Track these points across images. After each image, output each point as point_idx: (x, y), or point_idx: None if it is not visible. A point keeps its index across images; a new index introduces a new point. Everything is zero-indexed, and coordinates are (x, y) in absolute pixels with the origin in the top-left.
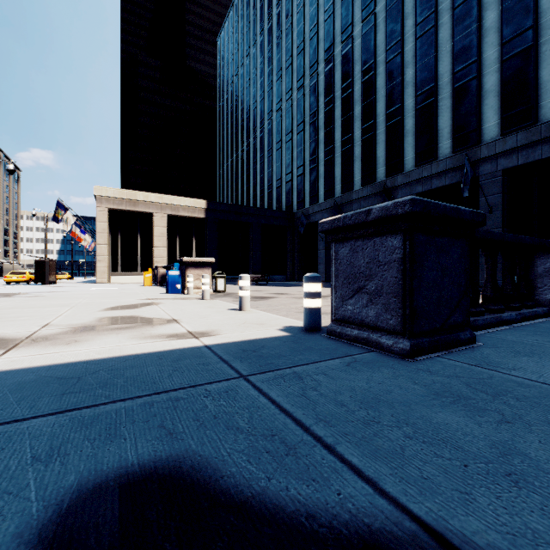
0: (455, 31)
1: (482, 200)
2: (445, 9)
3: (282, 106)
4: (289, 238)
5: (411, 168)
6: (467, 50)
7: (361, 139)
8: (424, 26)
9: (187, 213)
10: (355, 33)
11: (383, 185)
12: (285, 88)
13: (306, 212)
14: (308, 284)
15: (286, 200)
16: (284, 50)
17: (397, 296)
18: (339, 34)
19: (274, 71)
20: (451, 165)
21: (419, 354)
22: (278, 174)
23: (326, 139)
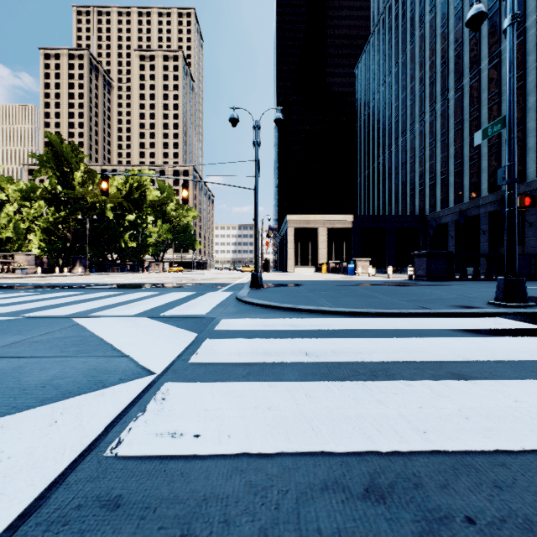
0: None
1: None
2: None
3: (415, 127)
4: (421, 237)
5: (532, 178)
6: None
7: (487, 155)
8: None
9: (340, 225)
10: (482, 67)
11: None
12: (418, 112)
13: (437, 215)
14: (409, 268)
15: (419, 205)
16: (417, 79)
17: (425, 270)
18: (467, 67)
19: (408, 97)
20: None
21: (429, 281)
22: (412, 183)
23: (455, 155)
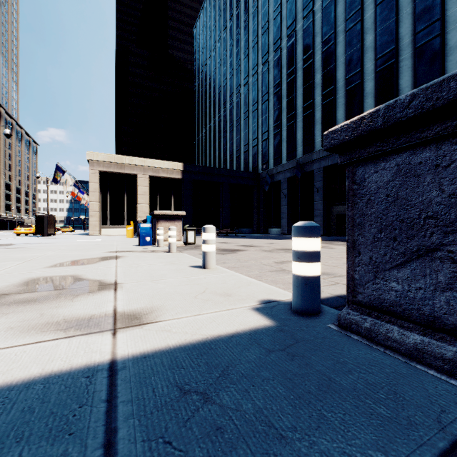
0: None
1: None
2: None
3: (249, 81)
4: (255, 196)
5: None
6: (430, 9)
7: (321, 104)
8: None
9: (166, 174)
10: (315, 8)
11: None
12: (252, 65)
13: (270, 172)
14: (300, 239)
15: (252, 163)
16: (251, 31)
17: None
18: (300, 11)
19: (242, 51)
20: None
21: None
22: (246, 140)
23: (288, 106)
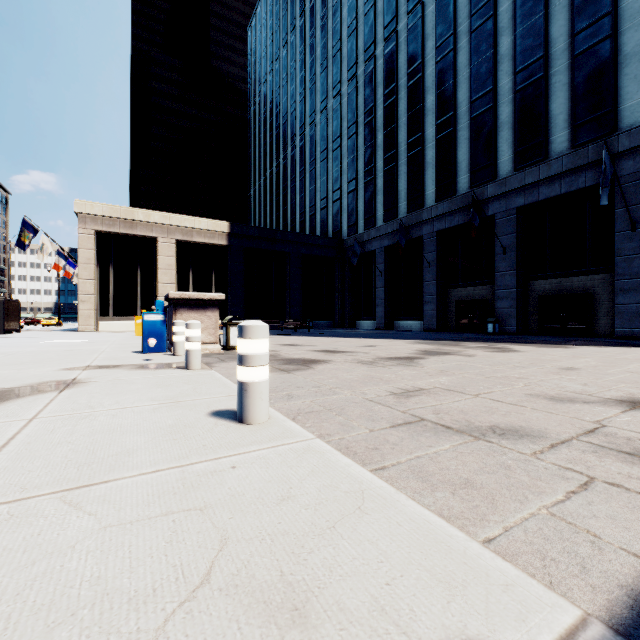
0: None
1: (619, 213)
2: None
3: (328, 105)
4: (337, 273)
5: (507, 173)
6: None
7: (435, 139)
8: None
9: (204, 239)
10: None
11: (467, 198)
12: (332, 82)
13: (359, 239)
14: None
15: (333, 225)
16: (331, 32)
17: None
18: (403, 3)
19: (318, 61)
20: (570, 165)
21: None
22: (323, 191)
23: (386, 142)
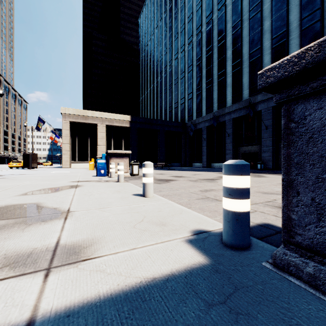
0: None
1: None
2: None
3: (178, 56)
4: (182, 139)
5: None
6: (313, 1)
7: (231, 72)
8: None
9: (118, 124)
10: (227, 3)
11: (247, 102)
12: (180, 45)
13: (194, 122)
14: (231, 177)
15: (181, 115)
16: (180, 20)
17: None
18: (216, 5)
19: (173, 35)
20: None
21: None
22: (176, 99)
23: (207, 74)
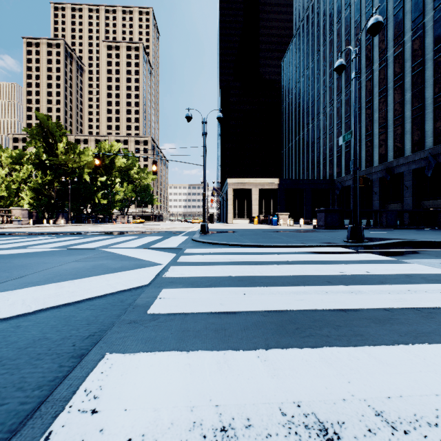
0: (434, 73)
1: None
2: (429, 58)
3: (326, 111)
4: (330, 196)
5: (408, 153)
6: None
7: (377, 135)
8: (416, 68)
9: (268, 187)
10: (374, 68)
11: (391, 164)
12: (328, 99)
13: (342, 179)
14: (313, 220)
15: (329, 171)
16: (328, 74)
17: (324, 221)
18: (363, 67)
19: (321, 87)
20: (432, 153)
21: (326, 229)
22: (324, 154)
23: None
